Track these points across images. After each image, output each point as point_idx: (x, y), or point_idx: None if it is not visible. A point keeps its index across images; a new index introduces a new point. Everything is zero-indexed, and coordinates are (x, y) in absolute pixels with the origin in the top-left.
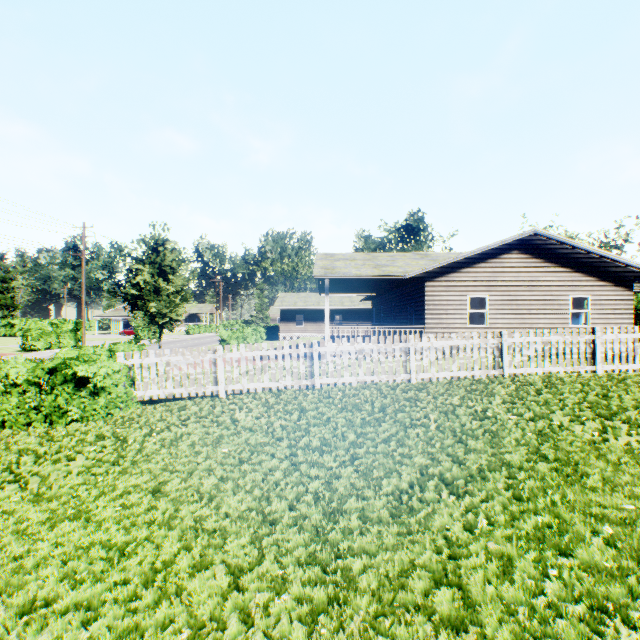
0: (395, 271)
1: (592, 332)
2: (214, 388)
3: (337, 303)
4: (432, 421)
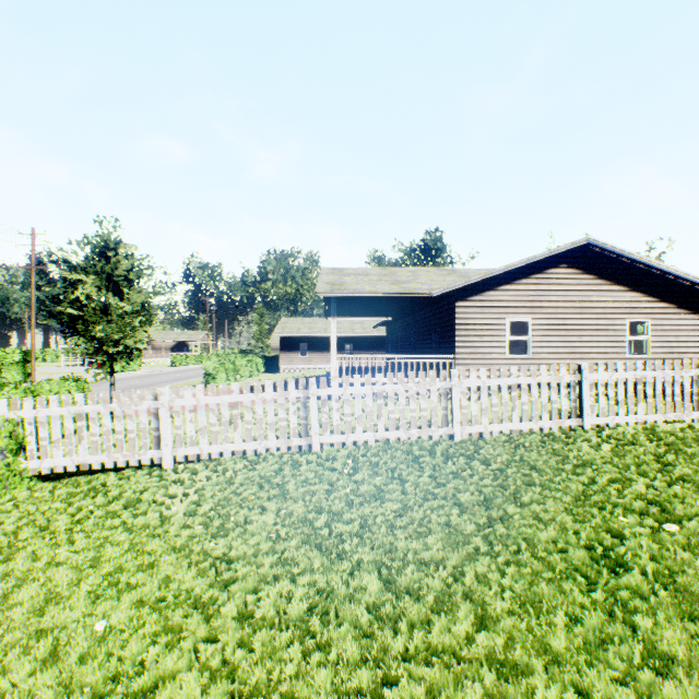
0: (419, 288)
1: None
2: (155, 453)
3: (347, 330)
4: (514, 527)
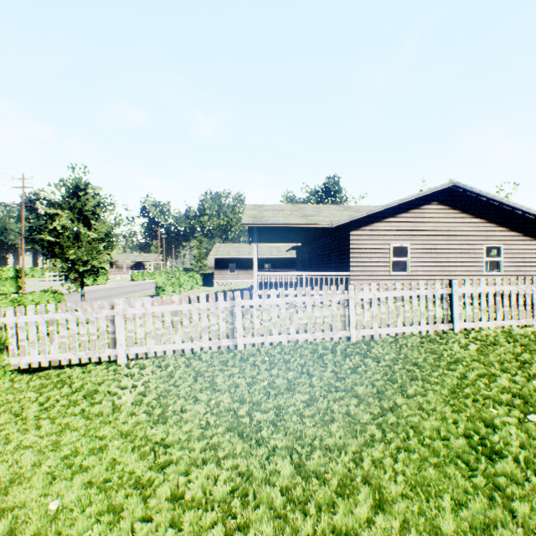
0: (322, 220)
1: None
2: (112, 352)
3: (266, 253)
4: (402, 416)
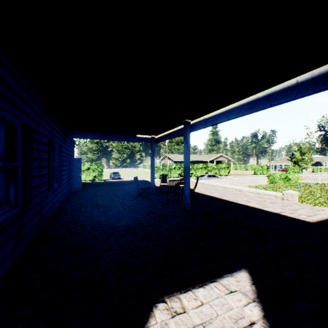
0: None
1: None
2: (317, 181)
3: None
4: None
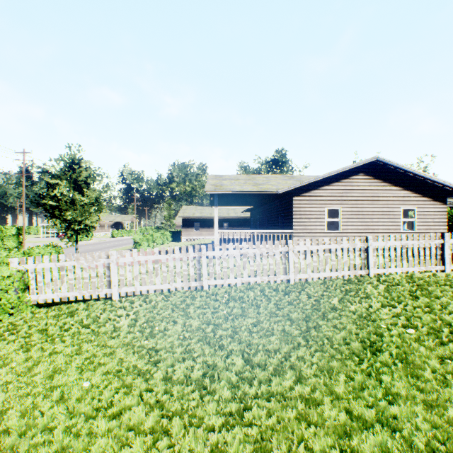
0: (270, 188)
1: (441, 237)
2: (107, 291)
3: (225, 214)
4: (321, 332)
